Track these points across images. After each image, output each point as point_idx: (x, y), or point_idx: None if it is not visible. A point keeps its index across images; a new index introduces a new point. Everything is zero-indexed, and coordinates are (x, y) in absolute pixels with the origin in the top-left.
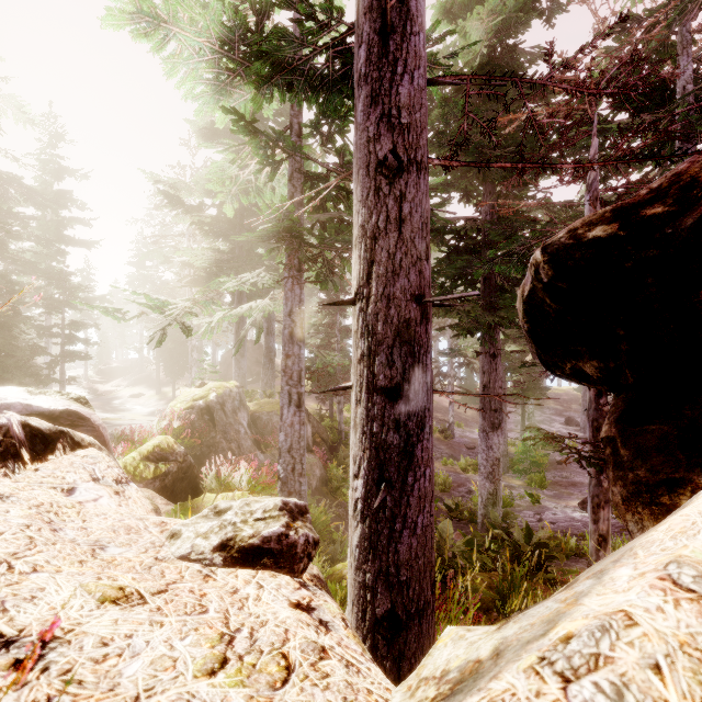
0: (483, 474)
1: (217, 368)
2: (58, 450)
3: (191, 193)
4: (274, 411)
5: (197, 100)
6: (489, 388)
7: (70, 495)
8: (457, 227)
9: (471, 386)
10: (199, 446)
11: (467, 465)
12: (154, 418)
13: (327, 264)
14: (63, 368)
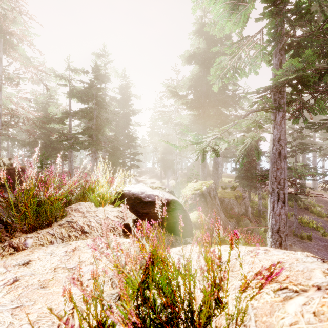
0: None
1: (182, 171)
2: None
3: (181, 90)
4: (231, 197)
5: (219, 18)
6: None
7: None
8: None
9: None
10: None
11: None
12: None
13: (301, 106)
14: (130, 171)
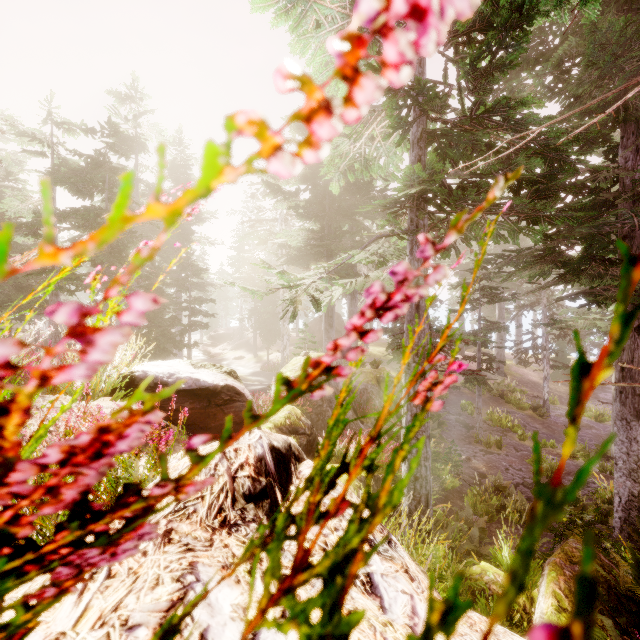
0: (621, 470)
1: (299, 335)
2: (292, 474)
3: (287, 181)
4: (369, 381)
5: (324, 76)
6: (632, 369)
7: (381, 601)
8: (584, 180)
9: (563, 360)
10: (309, 414)
11: (576, 450)
12: (254, 378)
13: None
14: (189, 335)
